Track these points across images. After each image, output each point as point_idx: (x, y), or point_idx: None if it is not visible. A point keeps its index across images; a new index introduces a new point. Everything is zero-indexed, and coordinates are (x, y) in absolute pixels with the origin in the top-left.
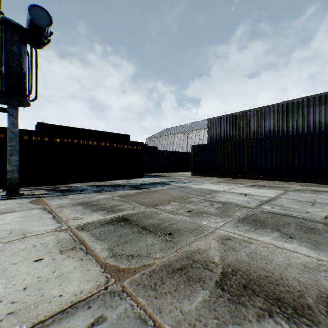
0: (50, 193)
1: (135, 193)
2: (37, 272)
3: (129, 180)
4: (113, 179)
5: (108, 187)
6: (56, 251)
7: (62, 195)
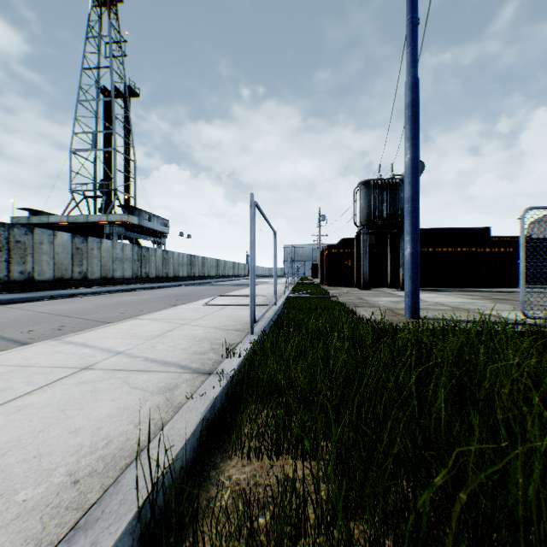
0: (425, 291)
1: (501, 294)
2: (465, 300)
3: (493, 289)
4: (469, 287)
5: (471, 291)
6: (467, 299)
7: (437, 292)
